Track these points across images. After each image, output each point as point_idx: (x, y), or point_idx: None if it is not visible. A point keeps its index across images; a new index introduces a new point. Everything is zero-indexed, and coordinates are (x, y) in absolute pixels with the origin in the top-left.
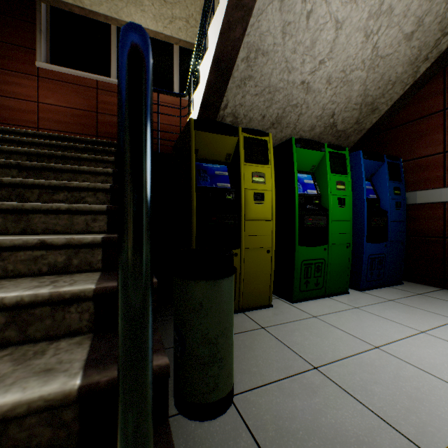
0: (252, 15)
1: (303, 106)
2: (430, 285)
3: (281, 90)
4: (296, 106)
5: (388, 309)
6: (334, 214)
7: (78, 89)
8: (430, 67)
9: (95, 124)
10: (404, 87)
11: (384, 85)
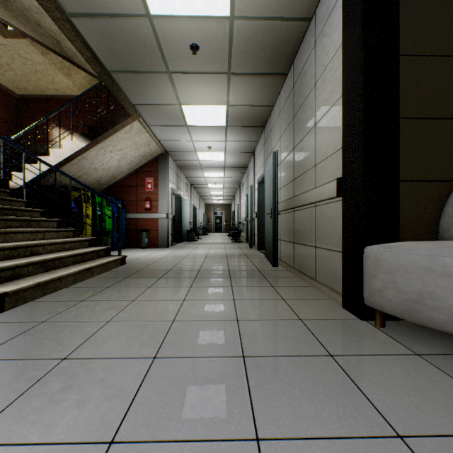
0: (88, 151)
1: (92, 174)
2: (134, 248)
3: (86, 168)
4: (89, 174)
5: (126, 252)
6: (108, 222)
7: None
8: (134, 171)
9: None
10: (126, 174)
11: (120, 173)
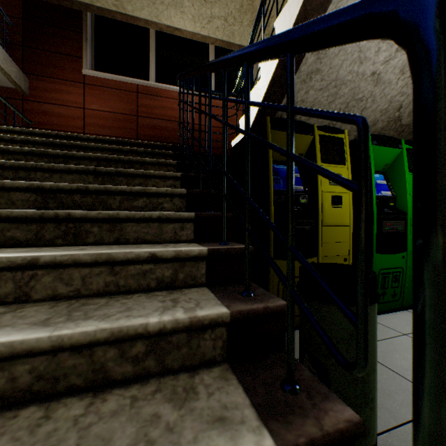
0: (332, 1)
1: (369, 99)
2: None
3: (347, 83)
4: (361, 100)
5: None
6: None
7: (120, 94)
8: None
9: (135, 127)
10: None
11: None
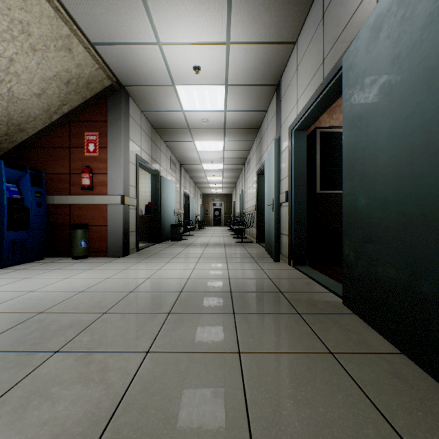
0: None
1: None
2: (64, 257)
3: None
4: None
5: (15, 273)
6: None
7: None
8: (61, 118)
9: None
10: (45, 123)
11: (27, 117)
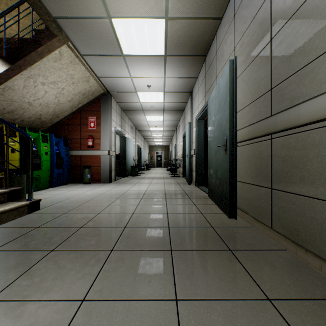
0: (12, 79)
1: (27, 109)
2: (77, 183)
3: (18, 102)
4: (24, 109)
5: (63, 189)
6: (44, 158)
7: None
8: (77, 110)
9: None
10: (69, 113)
11: (62, 111)
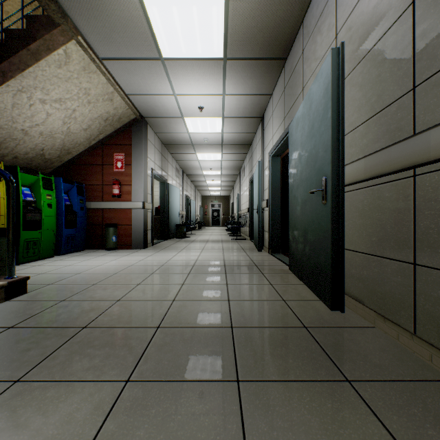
0: None
1: (22, 140)
2: (98, 249)
3: (5, 129)
4: (16, 139)
5: (75, 258)
6: (46, 213)
7: None
8: (97, 143)
9: None
10: (85, 147)
11: (75, 144)
